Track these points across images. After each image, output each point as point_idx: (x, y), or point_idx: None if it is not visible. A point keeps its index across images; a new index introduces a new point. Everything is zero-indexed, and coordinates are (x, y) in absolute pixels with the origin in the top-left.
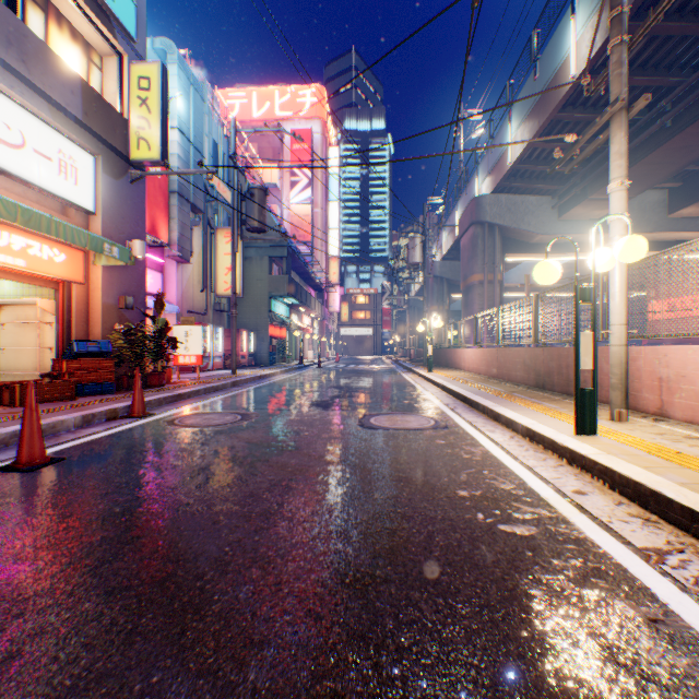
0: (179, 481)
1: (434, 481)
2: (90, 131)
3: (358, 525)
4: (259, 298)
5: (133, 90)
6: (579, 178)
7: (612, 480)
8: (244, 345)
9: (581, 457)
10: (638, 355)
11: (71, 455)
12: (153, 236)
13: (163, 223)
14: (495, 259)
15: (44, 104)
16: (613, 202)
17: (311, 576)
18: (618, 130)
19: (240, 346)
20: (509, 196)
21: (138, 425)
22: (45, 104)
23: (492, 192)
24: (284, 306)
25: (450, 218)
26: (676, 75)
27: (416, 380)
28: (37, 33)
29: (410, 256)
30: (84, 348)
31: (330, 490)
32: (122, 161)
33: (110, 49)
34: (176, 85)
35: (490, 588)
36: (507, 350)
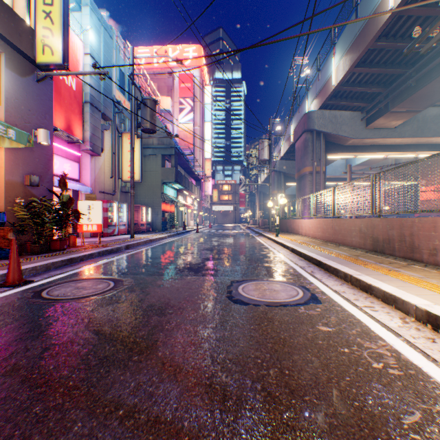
0: None
1: None
2: None
3: None
4: (155, 184)
5: (39, 5)
6: (383, 97)
7: None
8: (143, 217)
9: None
10: None
11: None
12: (69, 133)
13: (77, 124)
14: (321, 156)
15: None
16: None
17: None
18: None
19: (140, 218)
20: (331, 111)
21: None
22: None
23: (318, 109)
24: (173, 190)
25: (286, 131)
26: None
27: (268, 243)
28: None
29: (260, 154)
30: None
31: None
32: (28, 62)
33: None
34: (88, 22)
35: None
36: (342, 220)
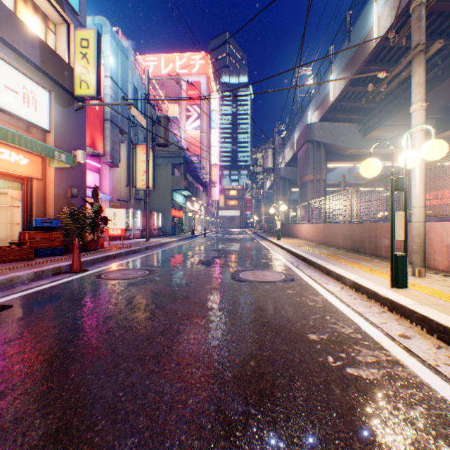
0: (94, 325)
1: (289, 325)
2: (45, 74)
3: (232, 369)
4: (165, 191)
5: (77, 47)
6: (377, 111)
7: (429, 326)
8: (155, 222)
9: (401, 306)
10: (430, 229)
11: (19, 303)
12: (93, 149)
13: (100, 140)
14: (321, 165)
15: (11, 53)
16: (414, 119)
17: (191, 426)
18: (418, 67)
19: (152, 223)
20: (330, 123)
21: (74, 278)
22: (12, 54)
23: (319, 121)
24: (182, 196)
25: (290, 139)
26: (445, 40)
27: (269, 245)
28: (8, 5)
29: (264, 163)
30: (40, 224)
31: (209, 334)
32: (69, 96)
33: (61, 19)
34: (109, 48)
35: (353, 441)
36: (331, 225)
